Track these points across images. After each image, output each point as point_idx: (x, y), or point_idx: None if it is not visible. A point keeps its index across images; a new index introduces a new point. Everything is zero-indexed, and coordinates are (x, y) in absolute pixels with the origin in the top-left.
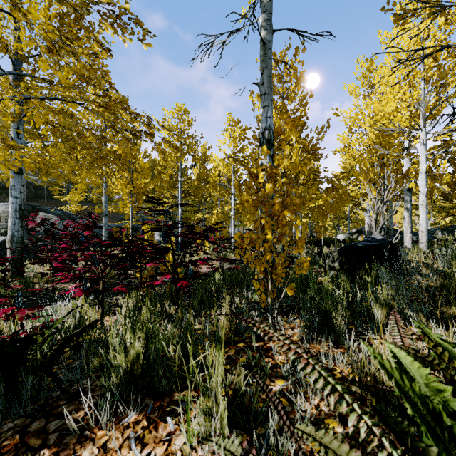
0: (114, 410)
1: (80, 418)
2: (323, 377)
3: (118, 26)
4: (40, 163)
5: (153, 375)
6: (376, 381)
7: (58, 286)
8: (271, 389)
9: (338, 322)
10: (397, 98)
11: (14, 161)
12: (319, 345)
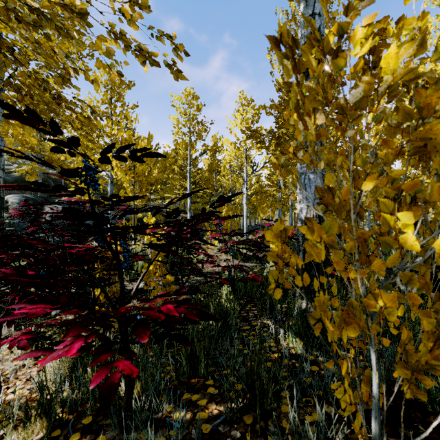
0: None
1: None
2: None
3: None
4: None
5: None
6: None
7: (32, 289)
8: None
9: None
10: None
11: None
12: None
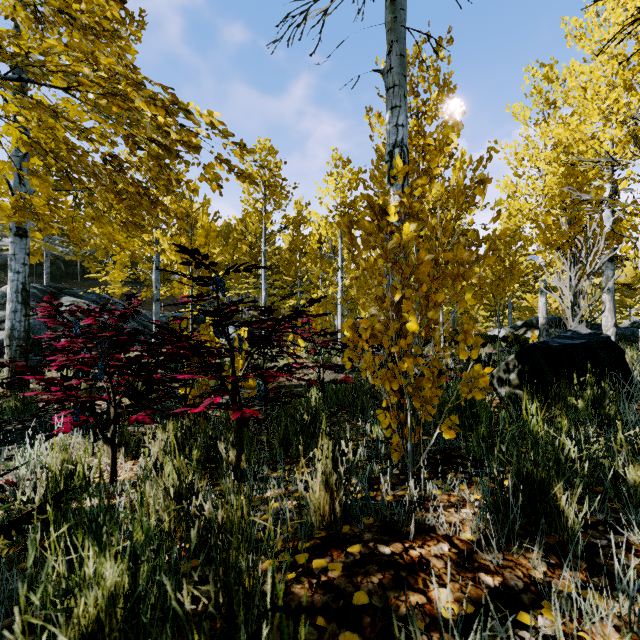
0: None
1: None
2: None
3: None
4: (13, 204)
5: None
6: None
7: None
8: None
9: (561, 504)
10: (605, 109)
11: None
12: (525, 559)
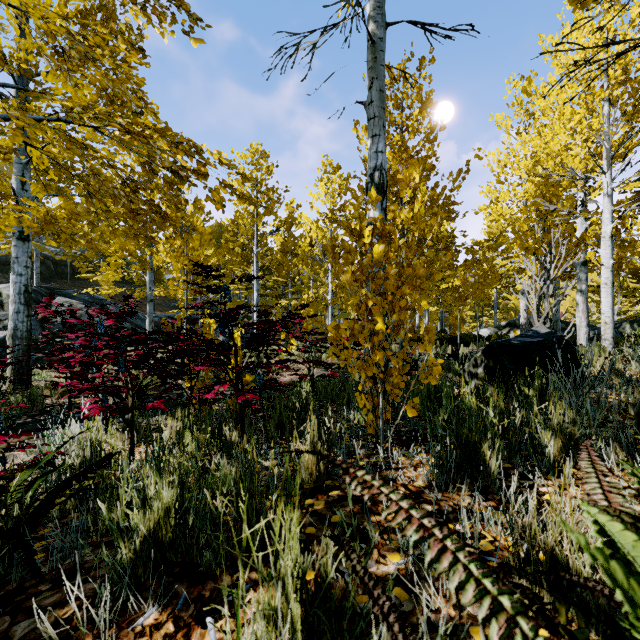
0: (123, 602)
1: (67, 617)
2: (473, 580)
3: (153, 11)
4: (41, 219)
5: (191, 544)
6: (556, 562)
7: (78, 401)
8: (377, 581)
9: (487, 458)
10: (569, 128)
11: (7, 218)
12: (457, 496)
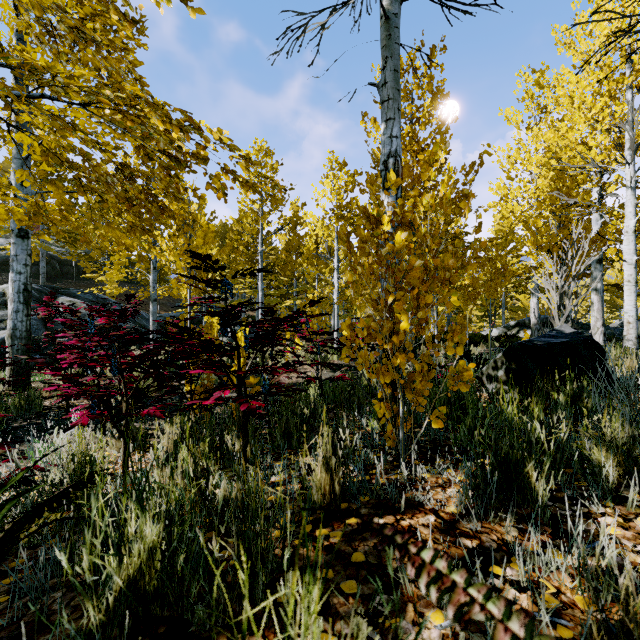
0: None
1: None
2: None
3: None
4: (29, 210)
5: (181, 595)
6: None
7: (77, 403)
8: None
9: (532, 481)
10: (590, 117)
11: None
12: (500, 526)
